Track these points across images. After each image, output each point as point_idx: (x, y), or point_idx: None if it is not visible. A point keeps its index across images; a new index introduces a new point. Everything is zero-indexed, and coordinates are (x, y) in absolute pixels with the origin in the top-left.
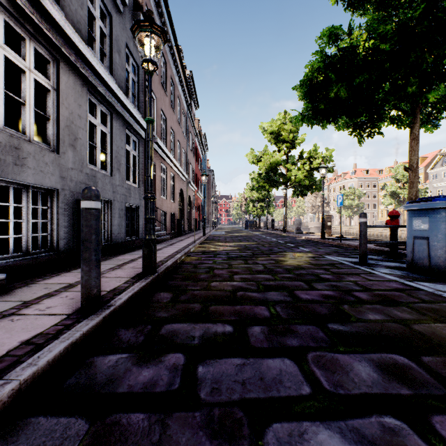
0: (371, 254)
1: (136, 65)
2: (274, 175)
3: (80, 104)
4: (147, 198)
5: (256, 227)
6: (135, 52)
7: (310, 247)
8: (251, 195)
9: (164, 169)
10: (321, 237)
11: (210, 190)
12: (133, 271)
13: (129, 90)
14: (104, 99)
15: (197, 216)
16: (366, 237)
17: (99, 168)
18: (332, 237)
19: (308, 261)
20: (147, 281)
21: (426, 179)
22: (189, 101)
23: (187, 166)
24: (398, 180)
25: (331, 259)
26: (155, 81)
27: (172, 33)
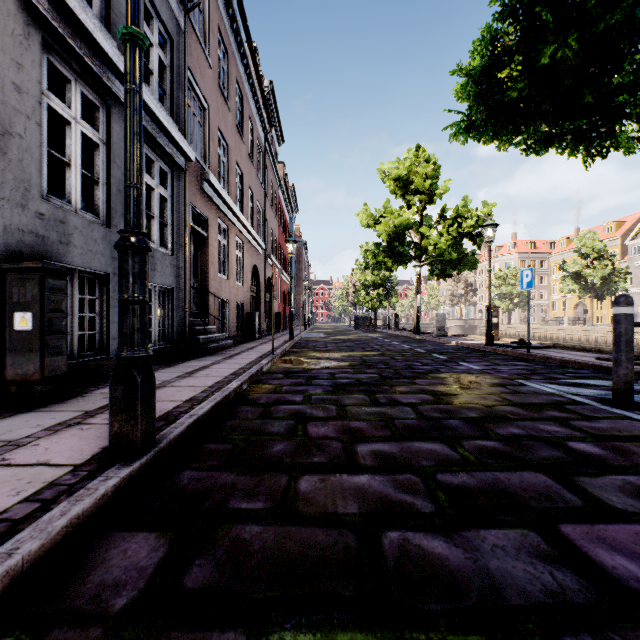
0: (607, 378)
1: (167, 37)
2: (401, 246)
3: (19, 61)
4: (122, 247)
5: (370, 326)
6: (165, 11)
7: (478, 362)
8: (364, 278)
9: (225, 230)
10: (487, 342)
11: (301, 271)
12: (102, 436)
13: (153, 76)
14: (90, 72)
15: (281, 309)
16: (631, 348)
17: (77, 209)
18: (502, 342)
19: (501, 396)
20: (100, 492)
21: (623, 254)
22: (269, 130)
23: (264, 230)
24: (584, 256)
25: (543, 390)
26: (206, 78)
27: (238, 5)
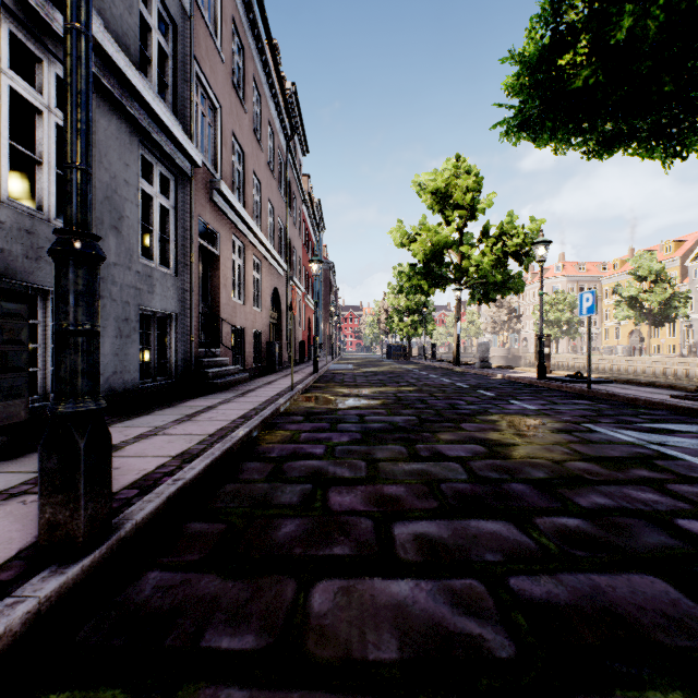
0: (690, 421)
1: (170, 21)
2: (439, 267)
3: None
4: (57, 253)
5: (404, 356)
6: None
7: (532, 400)
8: (397, 303)
9: (240, 248)
10: (538, 376)
11: (328, 295)
12: None
13: (152, 66)
14: None
15: (306, 337)
16: None
17: (51, 217)
18: (554, 375)
19: (569, 447)
20: None
21: (683, 277)
22: (292, 138)
23: (286, 249)
24: (640, 278)
25: (619, 439)
26: (217, 73)
27: None
